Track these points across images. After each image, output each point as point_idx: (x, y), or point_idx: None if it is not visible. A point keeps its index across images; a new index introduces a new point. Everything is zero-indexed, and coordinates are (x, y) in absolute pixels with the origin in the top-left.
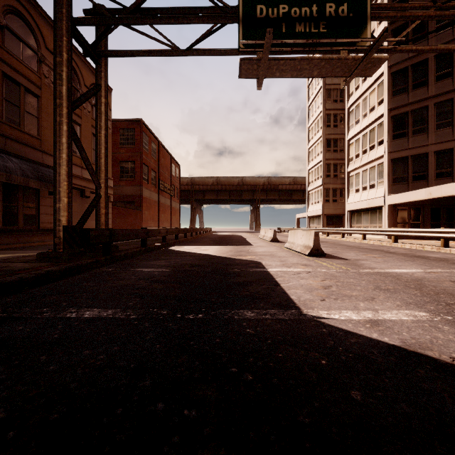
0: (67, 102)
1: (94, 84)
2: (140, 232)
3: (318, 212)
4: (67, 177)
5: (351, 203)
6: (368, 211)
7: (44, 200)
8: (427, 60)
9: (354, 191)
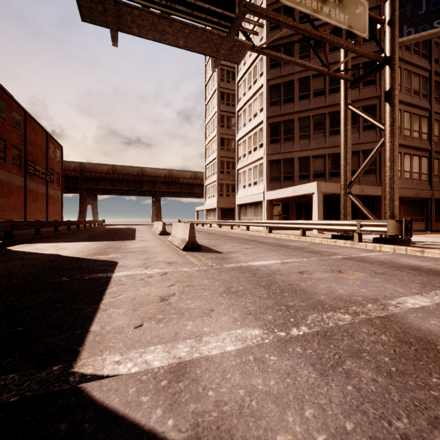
0: None
1: None
2: None
3: (213, 206)
4: None
5: (240, 198)
6: (252, 205)
7: None
8: (293, 81)
9: (242, 187)
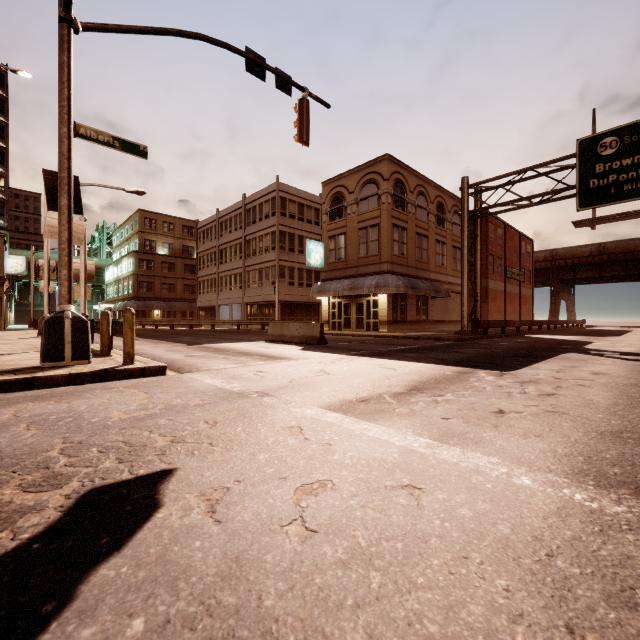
0: (467, 257)
1: (453, 206)
2: (501, 323)
3: None
4: (467, 294)
5: None
6: None
7: (429, 302)
8: None
9: None
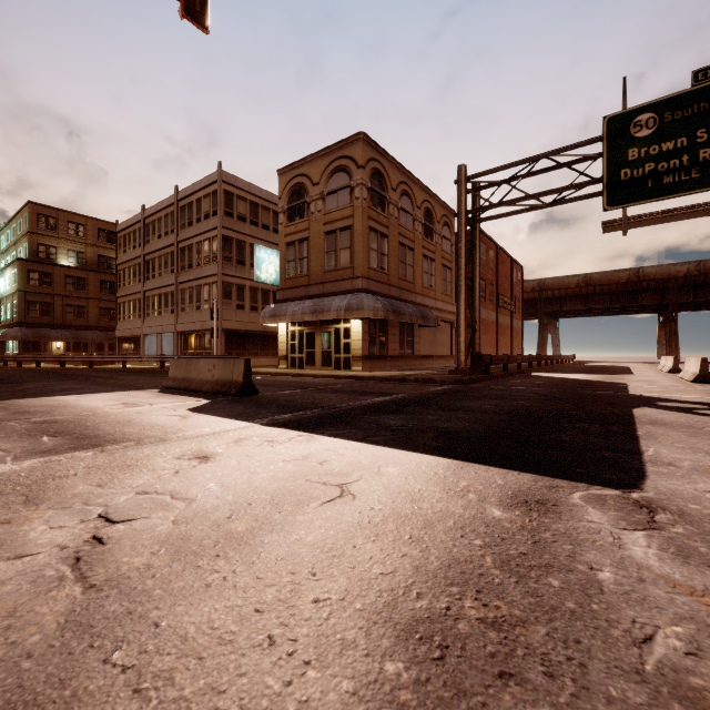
0: (465, 271)
1: (442, 216)
2: (504, 358)
3: None
4: (465, 321)
5: None
6: None
7: (416, 332)
8: None
9: None
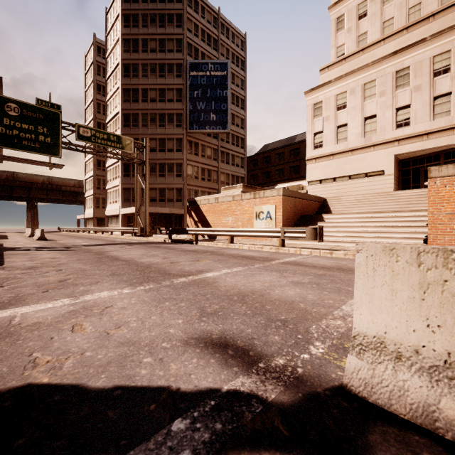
0: None
1: None
2: None
3: (91, 215)
4: None
5: (107, 211)
6: (115, 217)
7: None
8: (139, 139)
9: (109, 203)
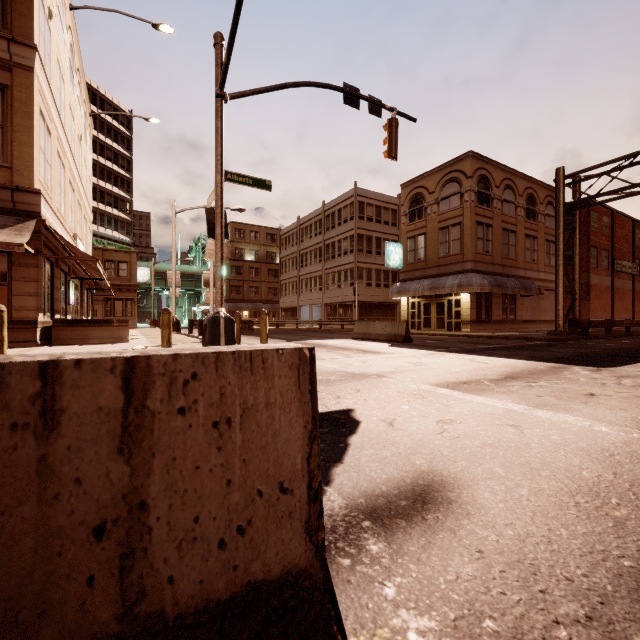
0: (563, 252)
1: (545, 197)
2: (606, 323)
3: None
4: (563, 292)
5: None
6: None
7: (518, 301)
8: None
9: None
